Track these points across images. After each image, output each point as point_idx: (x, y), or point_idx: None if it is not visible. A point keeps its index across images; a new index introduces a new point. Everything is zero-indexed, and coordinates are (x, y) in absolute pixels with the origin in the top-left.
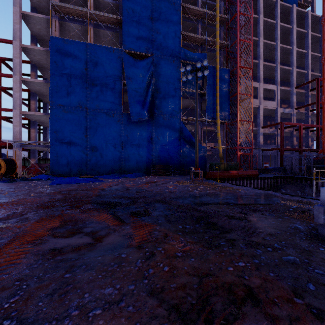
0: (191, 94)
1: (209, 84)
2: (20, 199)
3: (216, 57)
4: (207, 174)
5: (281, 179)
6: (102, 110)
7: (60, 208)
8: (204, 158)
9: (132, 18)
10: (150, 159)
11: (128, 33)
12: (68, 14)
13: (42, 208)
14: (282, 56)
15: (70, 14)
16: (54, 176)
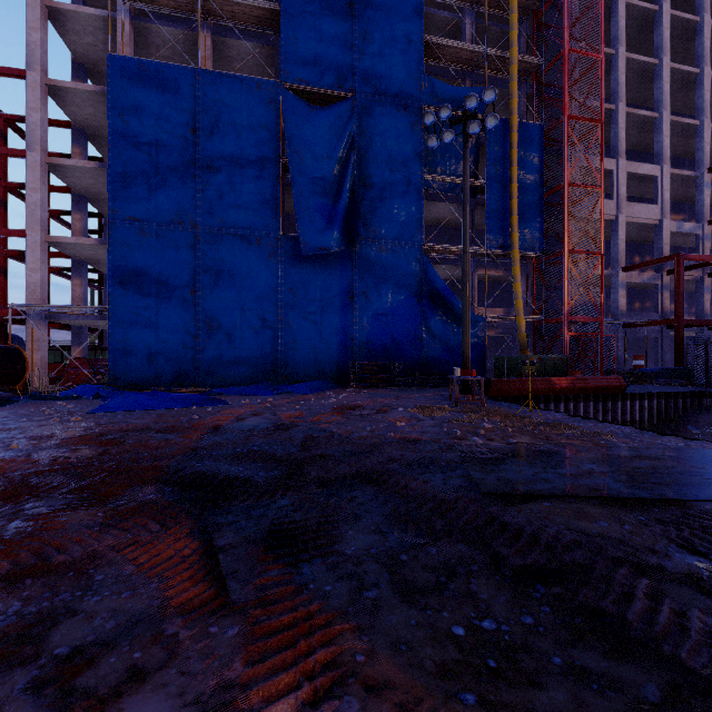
0: (447, 188)
1: (494, 163)
2: None
3: (510, 95)
4: (492, 387)
5: (686, 398)
6: (231, 230)
7: (46, 504)
8: (481, 346)
9: (303, 5)
10: (348, 347)
11: (295, 42)
12: (153, 5)
13: None
14: (671, 95)
15: (159, 5)
16: (118, 390)
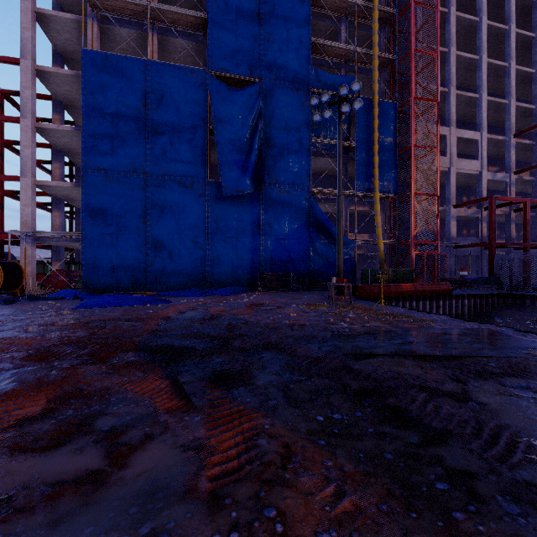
0: (328, 148)
1: (361, 130)
2: (1, 340)
3: (373, 81)
4: (359, 290)
5: (494, 298)
6: (172, 177)
7: (67, 362)
8: (352, 261)
9: (224, 15)
10: (256, 262)
11: (218, 41)
12: (114, 12)
13: (33, 362)
14: (489, 81)
15: (118, 12)
16: (89, 293)
